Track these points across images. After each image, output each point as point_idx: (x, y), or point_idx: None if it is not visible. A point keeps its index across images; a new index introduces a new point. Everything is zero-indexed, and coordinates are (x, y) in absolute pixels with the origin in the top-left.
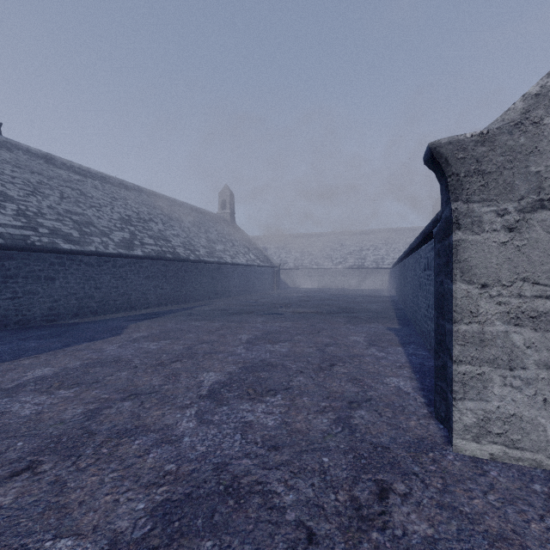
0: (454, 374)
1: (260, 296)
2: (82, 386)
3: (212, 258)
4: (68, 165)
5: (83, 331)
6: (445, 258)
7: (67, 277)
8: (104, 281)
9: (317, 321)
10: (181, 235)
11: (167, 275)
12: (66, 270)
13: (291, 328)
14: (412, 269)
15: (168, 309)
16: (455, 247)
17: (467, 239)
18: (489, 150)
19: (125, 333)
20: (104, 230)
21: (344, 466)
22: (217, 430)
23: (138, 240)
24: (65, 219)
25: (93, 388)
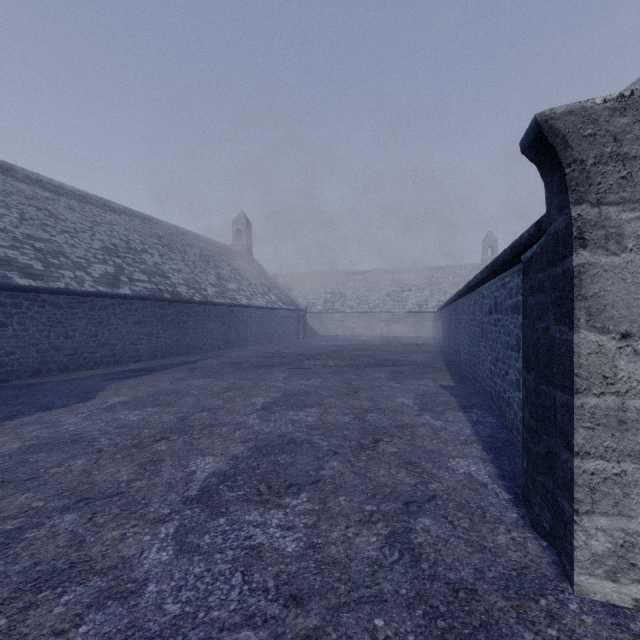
0: (576, 473)
1: (283, 345)
2: (9, 486)
3: (223, 299)
4: (34, 178)
5: (41, 395)
6: (556, 293)
7: (24, 322)
8: (78, 328)
9: (353, 378)
10: (184, 270)
11: (164, 320)
12: (23, 313)
13: (321, 388)
14: (469, 312)
15: (164, 363)
16: (578, 275)
17: (599, 262)
18: (634, 122)
19: (98, 398)
20: (79, 262)
21: (410, 636)
22: (205, 565)
23: (126, 275)
24: (24, 246)
25: (23, 490)
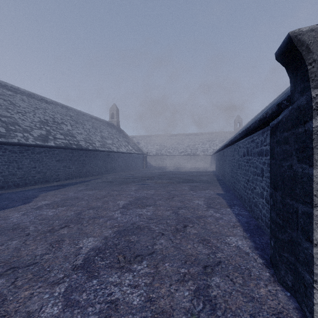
0: (315, 257)
1: (135, 172)
2: None
3: (104, 148)
4: (2, 84)
5: (2, 200)
6: (298, 144)
7: None
8: (25, 163)
9: (171, 189)
10: (83, 133)
11: (72, 159)
12: None
13: (154, 195)
14: (231, 155)
15: (72, 182)
16: (316, 132)
17: None
18: None
19: (33, 202)
20: (26, 128)
21: None
22: (81, 316)
23: (52, 135)
24: None
25: None
